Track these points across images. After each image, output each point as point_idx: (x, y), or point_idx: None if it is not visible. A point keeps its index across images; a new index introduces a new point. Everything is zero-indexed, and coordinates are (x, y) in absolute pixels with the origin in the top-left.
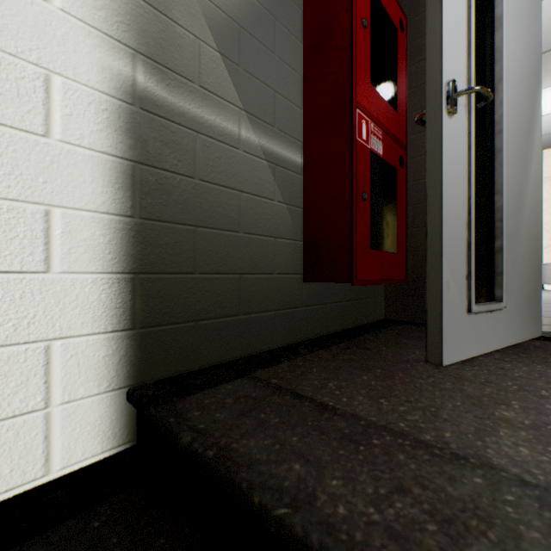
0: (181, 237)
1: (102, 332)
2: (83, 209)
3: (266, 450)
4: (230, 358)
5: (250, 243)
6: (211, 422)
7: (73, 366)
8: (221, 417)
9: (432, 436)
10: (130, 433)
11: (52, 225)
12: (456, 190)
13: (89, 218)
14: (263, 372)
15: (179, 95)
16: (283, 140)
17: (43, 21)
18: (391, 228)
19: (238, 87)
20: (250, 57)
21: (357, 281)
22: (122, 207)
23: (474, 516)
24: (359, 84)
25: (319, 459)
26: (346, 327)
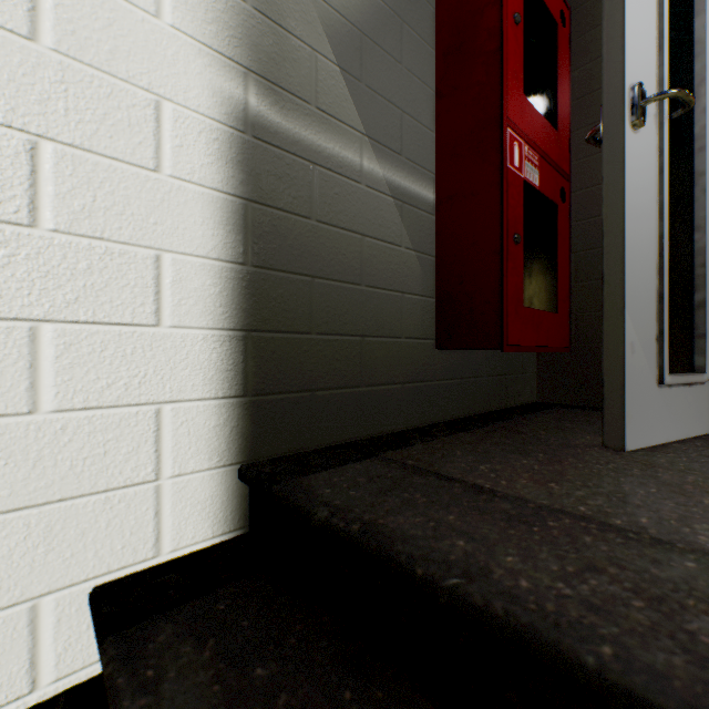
0: (296, 289)
1: (213, 398)
2: (194, 255)
3: (420, 527)
4: (350, 439)
5: (373, 298)
6: (347, 499)
7: (183, 435)
8: (357, 494)
9: (623, 521)
10: (242, 518)
11: (163, 273)
12: (643, 226)
13: (199, 265)
14: (394, 453)
15: (294, 119)
16: (412, 172)
17: (153, 40)
18: (549, 281)
19: (359, 107)
20: (374, 70)
21: (508, 347)
22: (233, 253)
23: (690, 596)
24: (510, 97)
25: (486, 537)
26: (488, 409)
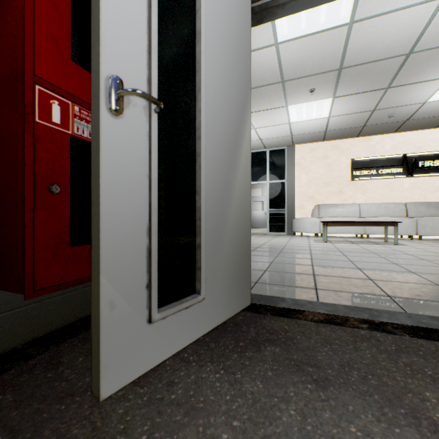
0: None
1: None
2: None
3: None
4: None
5: None
6: None
7: None
8: None
9: None
10: None
11: None
12: (129, 197)
13: None
14: None
15: None
16: None
17: None
18: None
19: None
20: None
21: (39, 291)
22: None
23: None
24: (43, 57)
25: None
26: (85, 314)
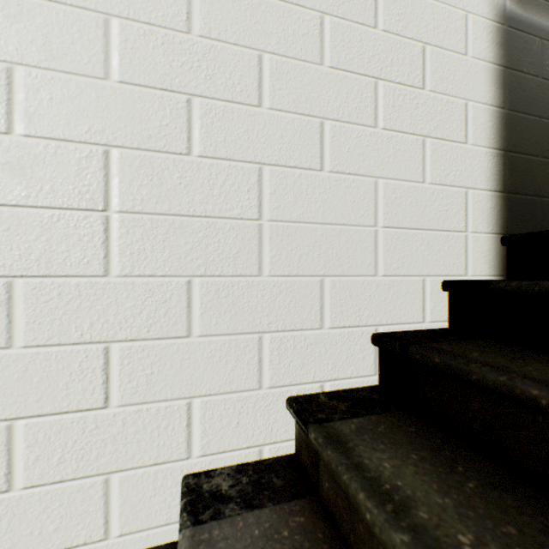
0: (529, 126)
1: (488, 190)
2: (480, 103)
3: None
4: None
5: None
6: None
7: (475, 209)
8: None
9: None
10: (501, 270)
11: (467, 114)
12: None
13: (482, 109)
14: None
15: (528, 10)
16: None
17: None
18: None
19: None
20: None
21: None
22: (497, 102)
23: None
24: None
25: None
26: None
